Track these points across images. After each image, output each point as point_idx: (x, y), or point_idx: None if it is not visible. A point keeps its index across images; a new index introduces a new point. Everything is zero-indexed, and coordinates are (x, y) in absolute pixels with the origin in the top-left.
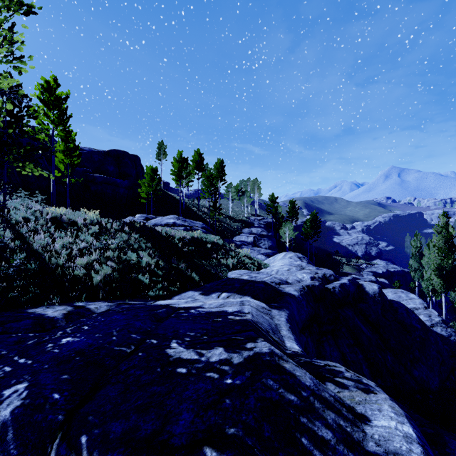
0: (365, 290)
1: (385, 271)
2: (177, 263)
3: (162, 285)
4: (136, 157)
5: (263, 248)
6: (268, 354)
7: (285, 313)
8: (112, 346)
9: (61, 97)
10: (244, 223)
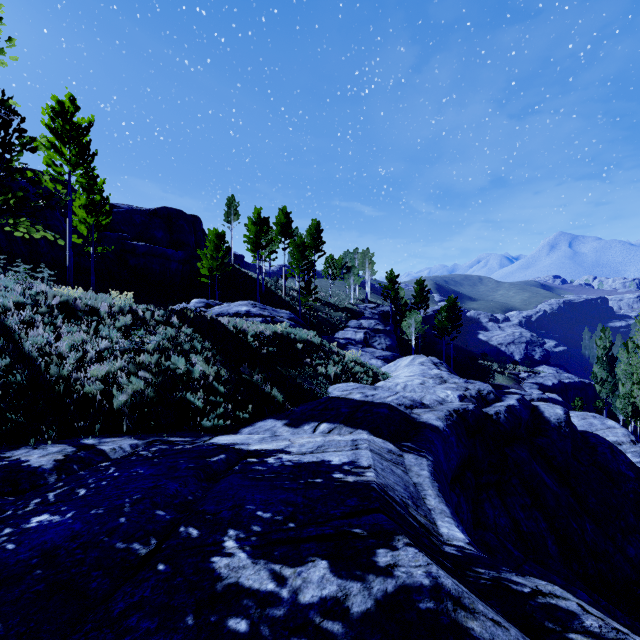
0: (544, 416)
1: (557, 382)
2: (249, 374)
3: (225, 409)
4: (195, 219)
5: (378, 349)
6: (428, 591)
7: (427, 462)
8: (114, 541)
9: (81, 125)
10: (349, 312)
